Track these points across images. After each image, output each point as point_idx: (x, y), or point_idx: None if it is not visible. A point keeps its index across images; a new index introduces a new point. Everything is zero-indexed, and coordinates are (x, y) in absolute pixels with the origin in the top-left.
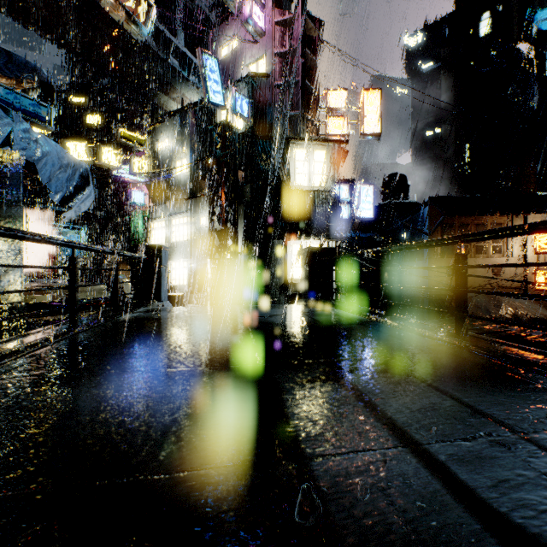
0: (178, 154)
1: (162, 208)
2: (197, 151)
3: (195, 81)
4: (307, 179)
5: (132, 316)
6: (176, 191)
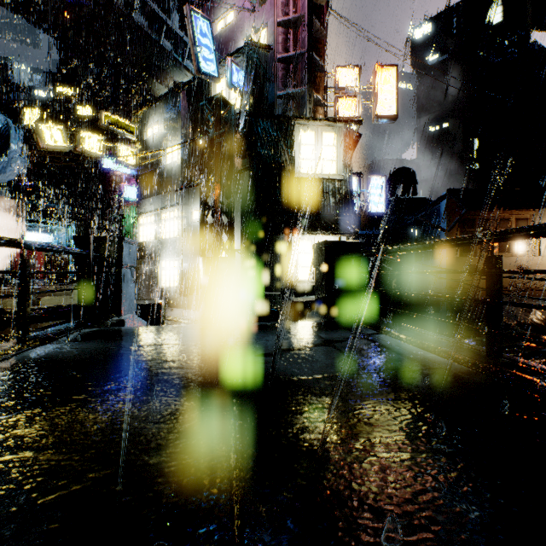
0: (168, 140)
1: (151, 202)
2: (189, 136)
3: (190, 67)
4: (314, 166)
5: (35, 354)
6: (166, 182)
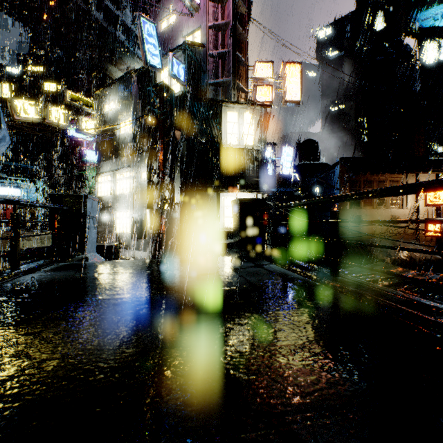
0: (122, 115)
1: (108, 164)
2: (138, 113)
3: (140, 55)
4: (237, 139)
5: (26, 279)
6: (120, 149)
